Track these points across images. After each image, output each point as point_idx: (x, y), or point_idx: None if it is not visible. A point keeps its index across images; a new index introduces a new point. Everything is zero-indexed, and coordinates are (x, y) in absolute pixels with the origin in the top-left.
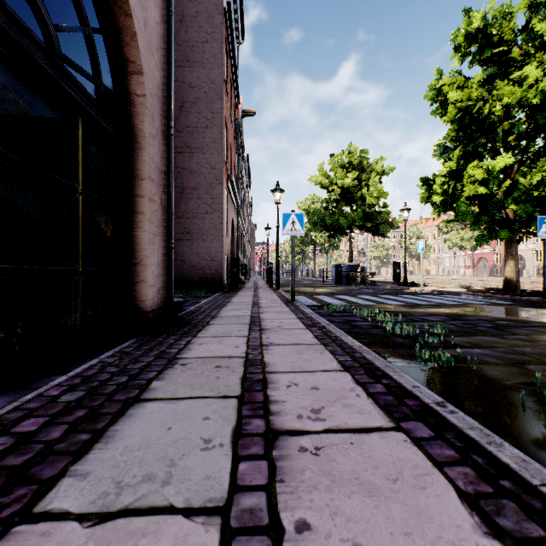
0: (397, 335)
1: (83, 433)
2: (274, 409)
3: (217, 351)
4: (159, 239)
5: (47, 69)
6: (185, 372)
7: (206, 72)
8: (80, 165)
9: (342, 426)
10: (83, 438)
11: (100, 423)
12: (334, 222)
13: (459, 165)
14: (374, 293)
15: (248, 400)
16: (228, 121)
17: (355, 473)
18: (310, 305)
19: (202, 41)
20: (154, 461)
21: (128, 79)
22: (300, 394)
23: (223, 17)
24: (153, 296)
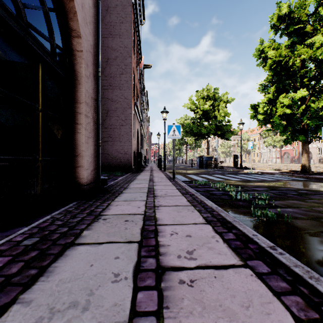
0: (238, 200)
1: (33, 269)
2: (162, 251)
3: (127, 210)
4: (92, 140)
5: (17, 30)
6: (105, 224)
7: (121, 41)
8: (40, 93)
9: (208, 263)
10: (32, 272)
11: (45, 261)
12: (198, 131)
13: (274, 96)
14: (222, 173)
15: (145, 244)
16: (135, 70)
17: (219, 301)
18: (184, 181)
19: (119, 22)
20: (79, 291)
21: (71, 41)
22: (179, 240)
23: (132, 8)
24: (87, 175)
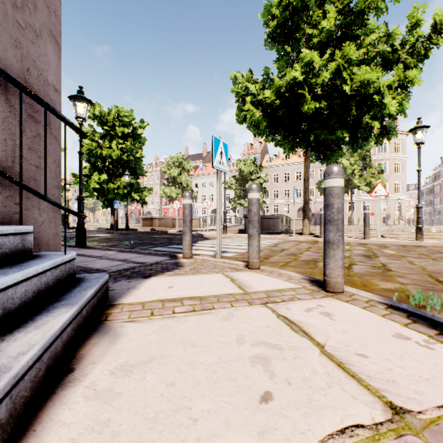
0: None
1: None
2: None
3: None
4: None
5: None
6: None
7: None
8: None
9: None
10: None
11: None
12: None
13: (90, 172)
14: None
15: None
16: None
17: None
18: None
19: None
20: None
21: None
22: None
23: None
24: None
